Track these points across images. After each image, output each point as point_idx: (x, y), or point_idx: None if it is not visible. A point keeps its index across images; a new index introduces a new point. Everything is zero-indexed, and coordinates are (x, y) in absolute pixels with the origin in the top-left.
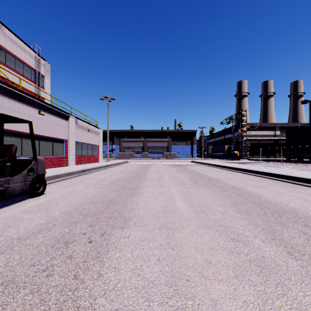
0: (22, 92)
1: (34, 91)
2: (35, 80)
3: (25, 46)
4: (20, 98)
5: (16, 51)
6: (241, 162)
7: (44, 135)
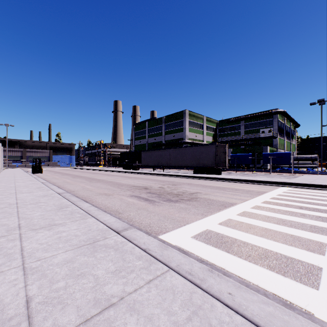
0: None
1: None
2: None
3: None
4: None
5: None
6: (99, 167)
7: None
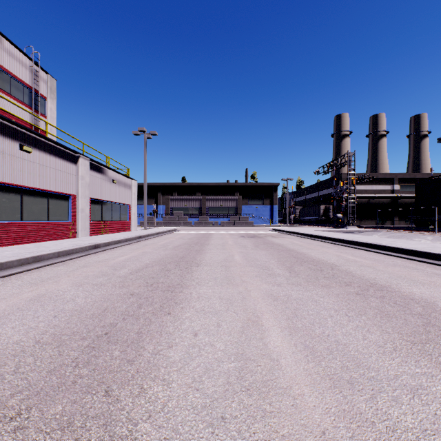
0: None
1: (29, 120)
2: (30, 103)
3: (13, 48)
4: None
5: None
6: (349, 230)
7: (31, 187)
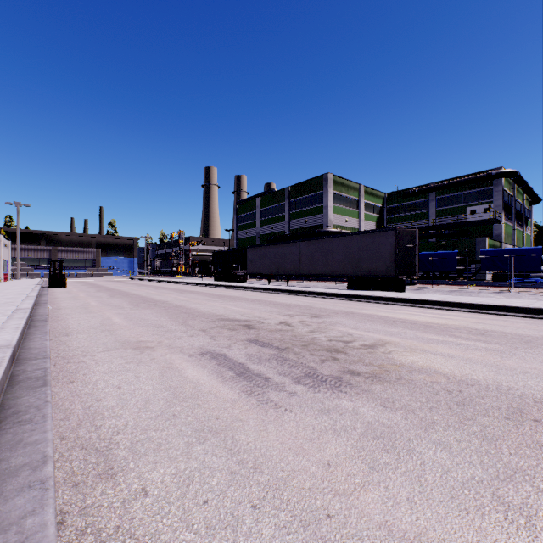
0: None
1: None
2: None
3: None
4: None
5: None
6: (176, 277)
7: None
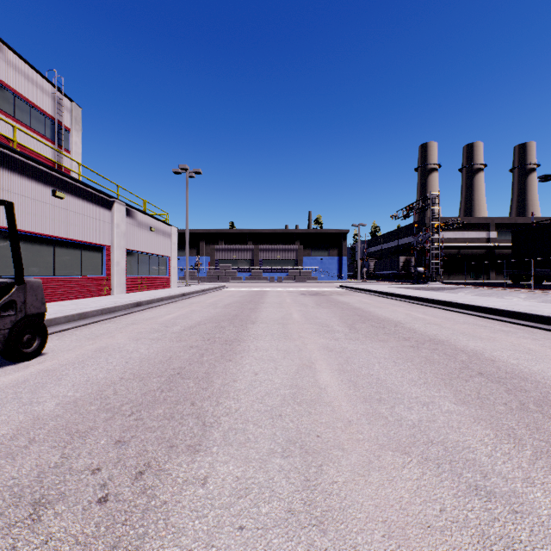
0: (17, 152)
1: (51, 157)
2: (52, 137)
3: (33, 73)
4: (15, 165)
5: (17, 83)
6: (431, 287)
7: (64, 237)
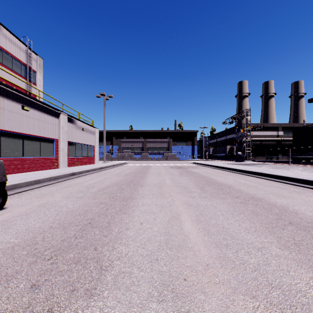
0: None
1: (25, 87)
2: (25, 75)
3: (14, 38)
4: None
5: (4, 43)
6: (246, 163)
7: (29, 134)
